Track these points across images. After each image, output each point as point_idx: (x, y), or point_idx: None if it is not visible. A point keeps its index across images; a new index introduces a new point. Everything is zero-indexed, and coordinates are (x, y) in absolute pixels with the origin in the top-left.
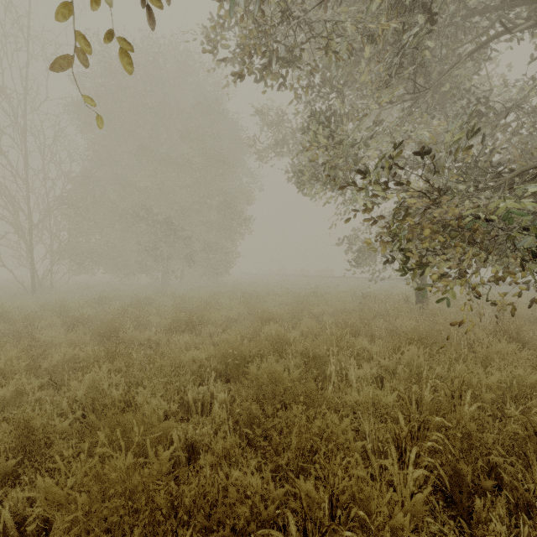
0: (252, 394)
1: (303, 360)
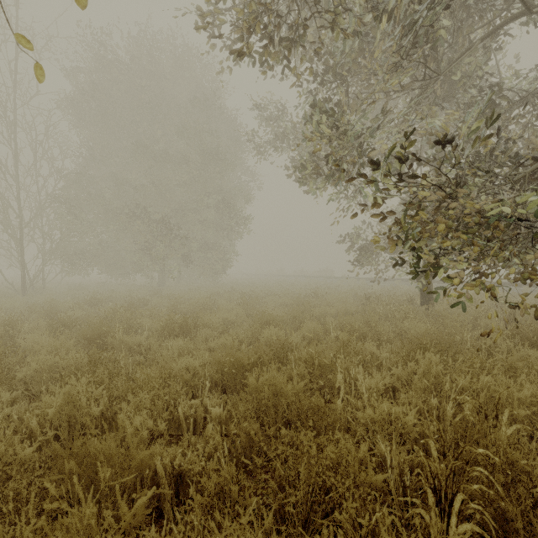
0: (251, 409)
1: (307, 368)
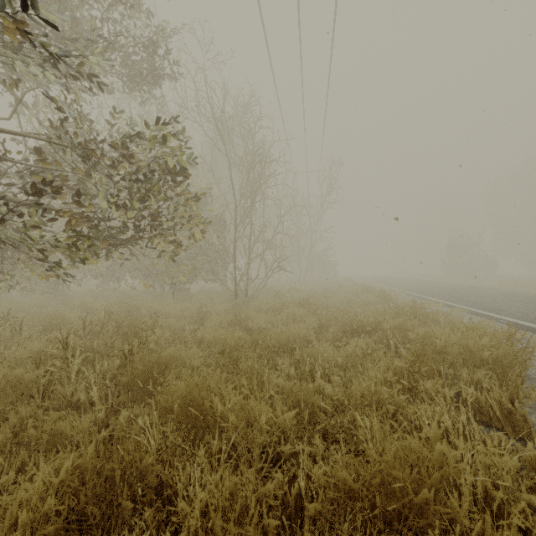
0: None
1: None
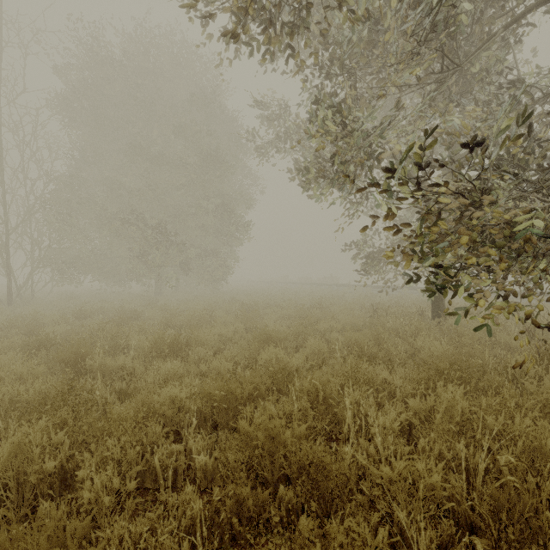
0: (243, 458)
1: (310, 401)
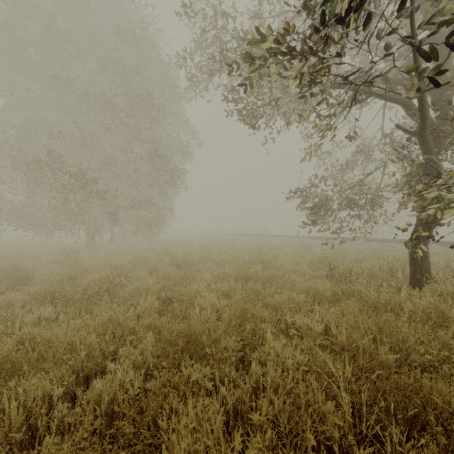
0: None
1: None
